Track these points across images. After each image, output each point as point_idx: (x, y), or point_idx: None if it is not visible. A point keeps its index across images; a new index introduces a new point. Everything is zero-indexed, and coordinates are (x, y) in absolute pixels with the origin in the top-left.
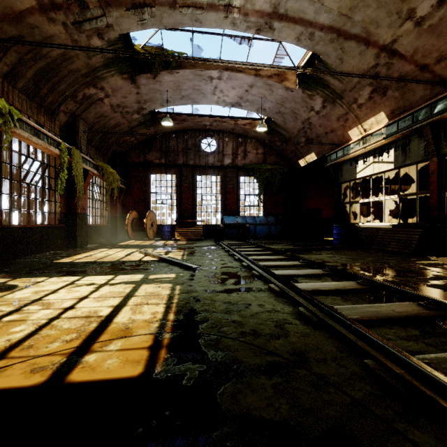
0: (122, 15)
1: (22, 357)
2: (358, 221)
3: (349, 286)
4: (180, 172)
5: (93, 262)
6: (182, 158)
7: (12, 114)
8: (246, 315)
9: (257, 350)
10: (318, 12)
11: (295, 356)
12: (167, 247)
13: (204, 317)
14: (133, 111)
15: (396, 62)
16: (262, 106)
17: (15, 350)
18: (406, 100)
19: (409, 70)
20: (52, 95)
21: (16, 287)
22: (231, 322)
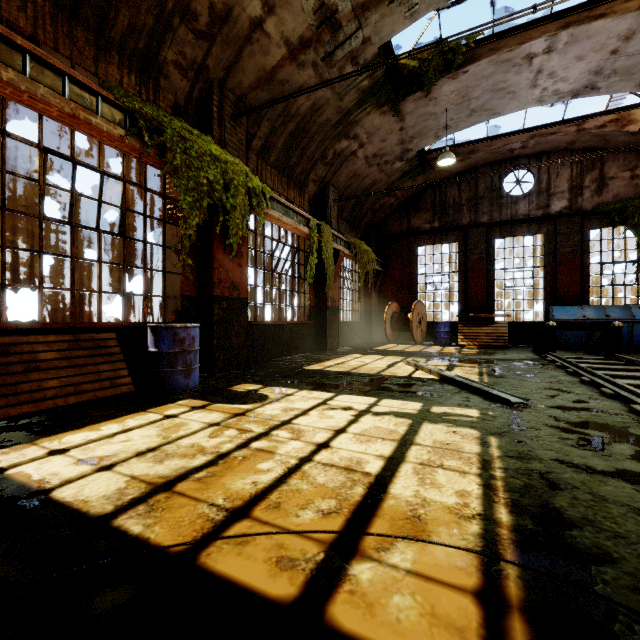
0: (383, 14)
1: (267, 523)
2: None
3: None
4: (464, 238)
5: (346, 373)
6: (468, 215)
7: (265, 192)
8: None
9: None
10: None
11: None
12: (447, 358)
13: (595, 543)
14: (393, 158)
15: None
16: None
17: (260, 505)
18: None
19: None
20: (302, 162)
21: (266, 398)
22: None
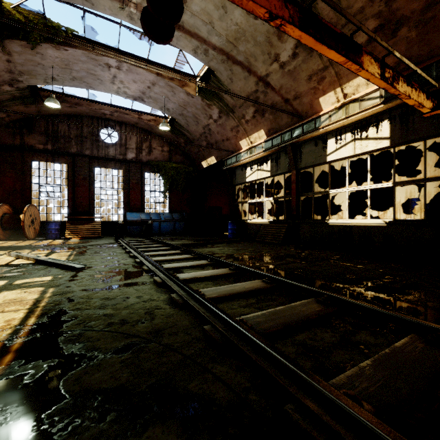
0: None
1: None
2: (251, 218)
3: (222, 272)
4: (73, 162)
5: None
6: (76, 147)
7: None
8: (121, 307)
9: (119, 336)
10: (211, 33)
11: (152, 334)
12: (51, 247)
13: (73, 315)
14: (1, 81)
15: (270, 92)
16: (165, 105)
17: None
18: (277, 123)
19: (278, 100)
20: None
21: None
22: (102, 316)
